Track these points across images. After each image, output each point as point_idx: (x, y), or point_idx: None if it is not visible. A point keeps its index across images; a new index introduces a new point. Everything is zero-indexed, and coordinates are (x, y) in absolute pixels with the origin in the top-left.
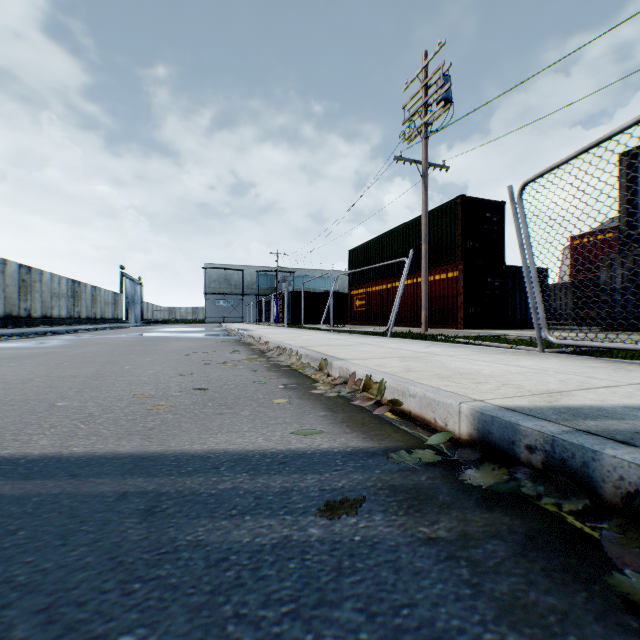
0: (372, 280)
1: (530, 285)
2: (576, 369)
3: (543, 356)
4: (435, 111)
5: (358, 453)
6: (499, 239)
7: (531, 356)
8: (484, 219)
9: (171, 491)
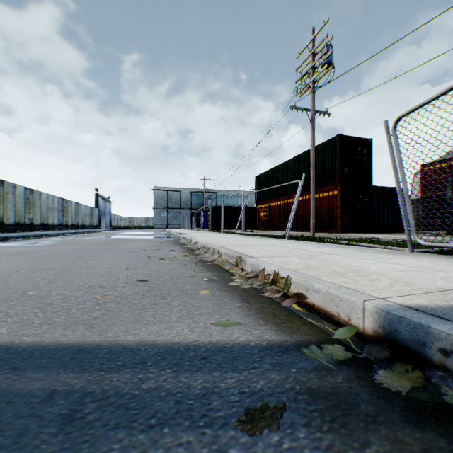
0: (272, 197)
1: (402, 199)
2: (449, 267)
3: (414, 255)
4: (320, 71)
5: (273, 347)
6: (367, 166)
7: (404, 255)
8: (356, 152)
9: (97, 390)
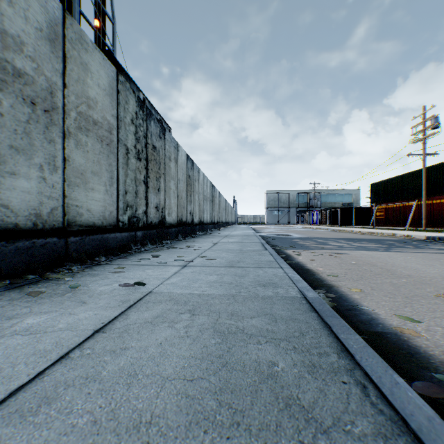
0: (388, 201)
1: None
2: None
3: None
4: (429, 134)
5: (409, 239)
6: None
7: None
8: None
9: (392, 239)
